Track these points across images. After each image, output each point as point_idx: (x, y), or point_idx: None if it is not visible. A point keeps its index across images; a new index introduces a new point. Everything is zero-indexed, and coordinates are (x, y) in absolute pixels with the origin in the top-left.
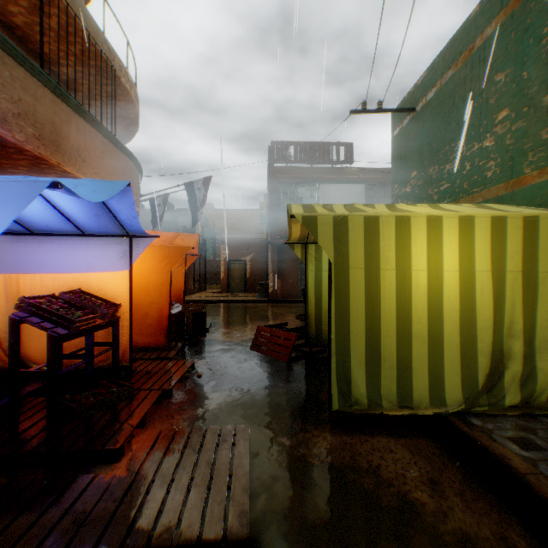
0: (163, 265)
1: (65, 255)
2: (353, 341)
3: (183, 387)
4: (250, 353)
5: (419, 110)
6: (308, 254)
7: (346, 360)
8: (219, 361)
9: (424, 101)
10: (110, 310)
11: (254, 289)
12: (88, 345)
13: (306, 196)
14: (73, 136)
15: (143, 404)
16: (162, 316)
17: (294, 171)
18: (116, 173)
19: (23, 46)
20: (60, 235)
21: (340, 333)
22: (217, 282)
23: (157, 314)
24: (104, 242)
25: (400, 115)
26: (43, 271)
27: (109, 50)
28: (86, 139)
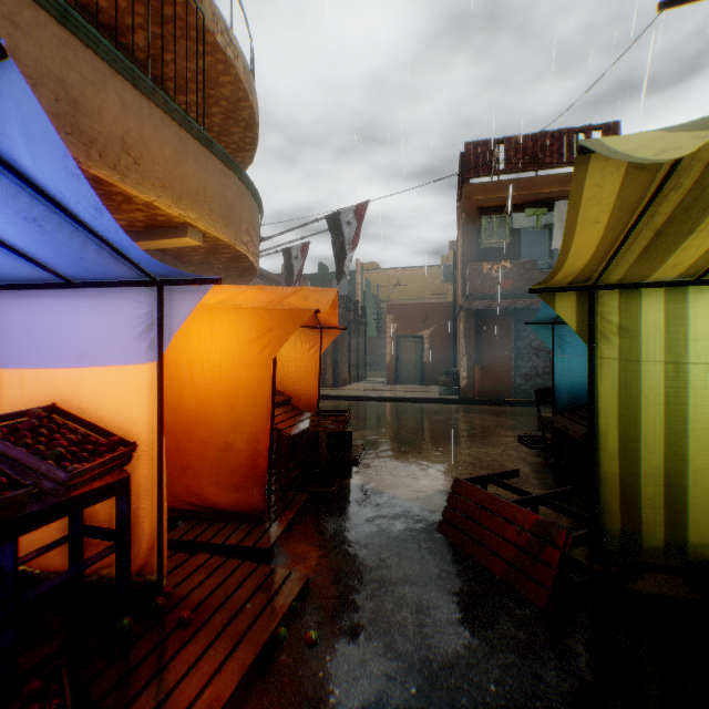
0: (258, 348)
1: (41, 330)
2: None
3: (258, 690)
4: (439, 544)
5: None
6: (597, 317)
7: None
8: (368, 570)
9: None
10: (82, 467)
11: (435, 380)
12: (3, 571)
13: (526, 226)
14: (110, 115)
15: None
16: (257, 450)
17: (504, 187)
18: (205, 192)
19: None
20: (29, 288)
21: None
22: (382, 368)
23: (249, 447)
24: (110, 299)
25: None
26: (4, 363)
27: None
28: (140, 124)
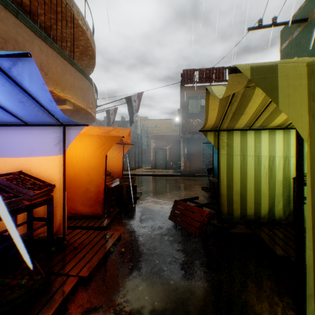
0: (99, 151)
1: (13, 142)
2: None
3: (104, 266)
4: (168, 223)
5: (311, 19)
6: (220, 140)
7: None
8: (142, 232)
9: None
10: (38, 191)
11: (171, 167)
12: None
13: None
14: (35, 54)
15: (48, 304)
16: (99, 191)
17: (198, 88)
18: (74, 86)
19: None
20: (8, 125)
21: None
22: (149, 162)
23: (96, 189)
24: (43, 131)
25: (289, 30)
26: None
27: None
28: (47, 58)
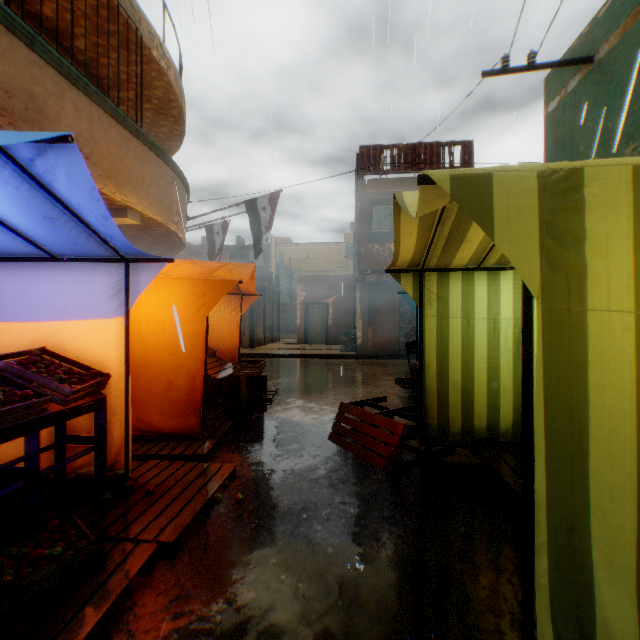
0: (195, 309)
1: (27, 293)
2: (596, 512)
3: (205, 525)
4: (328, 447)
5: (600, 59)
6: (425, 289)
7: (577, 566)
8: (278, 464)
9: (611, 40)
10: (79, 387)
11: (338, 340)
12: (30, 453)
13: None
14: (67, 119)
15: (104, 589)
16: (194, 386)
17: (390, 184)
18: (143, 181)
19: (17, 8)
20: (18, 261)
21: (559, 489)
22: (294, 331)
23: (187, 384)
24: (87, 271)
25: (560, 76)
26: None
27: (131, 6)
28: (91, 126)
